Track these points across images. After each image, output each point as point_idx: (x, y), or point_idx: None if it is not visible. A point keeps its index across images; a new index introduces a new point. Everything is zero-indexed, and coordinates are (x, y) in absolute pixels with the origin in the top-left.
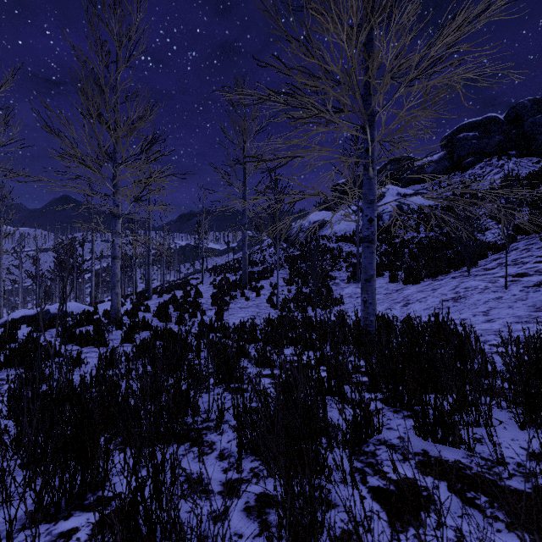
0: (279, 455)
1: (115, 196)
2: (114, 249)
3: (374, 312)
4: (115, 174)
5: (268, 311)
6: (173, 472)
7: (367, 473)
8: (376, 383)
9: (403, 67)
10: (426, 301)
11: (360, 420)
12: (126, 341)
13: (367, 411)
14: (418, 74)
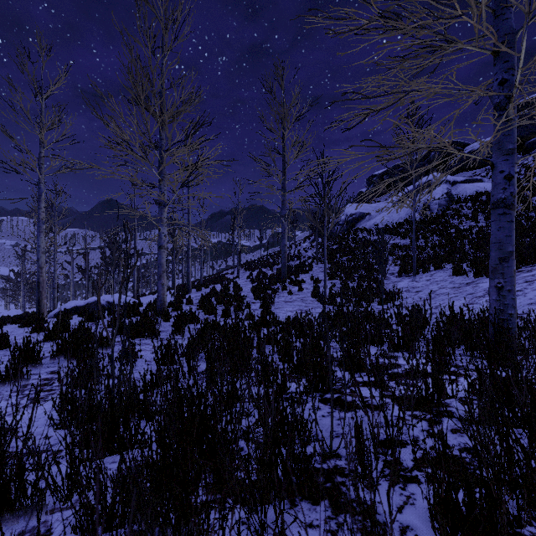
0: None
1: (161, 184)
2: (160, 238)
3: (514, 302)
4: (161, 161)
5: (315, 305)
6: None
7: None
8: None
9: None
10: (525, 295)
11: None
12: (176, 334)
13: None
14: None
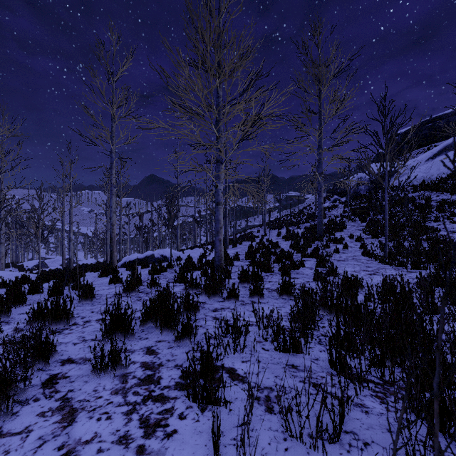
0: None
1: (218, 141)
2: (217, 195)
3: None
4: (218, 119)
5: (377, 265)
6: None
7: None
8: None
9: None
10: None
11: None
12: (254, 296)
13: None
14: None
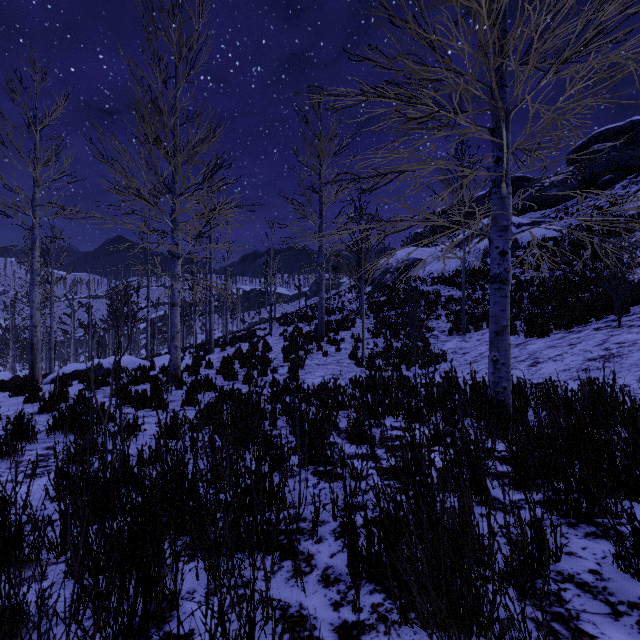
0: (468, 639)
1: (174, 233)
2: (173, 295)
3: (508, 375)
4: (174, 208)
5: (351, 369)
6: (275, 625)
7: (560, 634)
8: (531, 478)
9: (548, 46)
10: (563, 360)
11: (530, 542)
12: (188, 404)
13: (539, 527)
14: (575, 51)
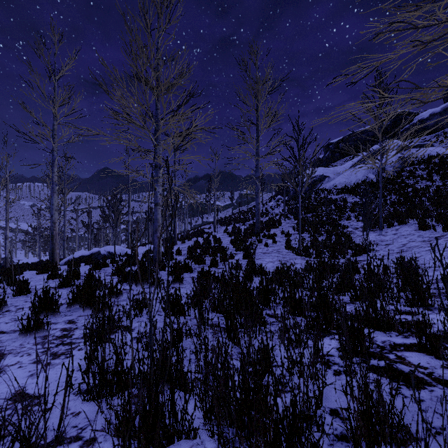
0: None
1: (157, 149)
2: (156, 197)
3: None
4: (157, 129)
5: (292, 256)
6: None
7: None
8: None
9: None
10: None
11: None
12: (176, 282)
13: None
14: None
